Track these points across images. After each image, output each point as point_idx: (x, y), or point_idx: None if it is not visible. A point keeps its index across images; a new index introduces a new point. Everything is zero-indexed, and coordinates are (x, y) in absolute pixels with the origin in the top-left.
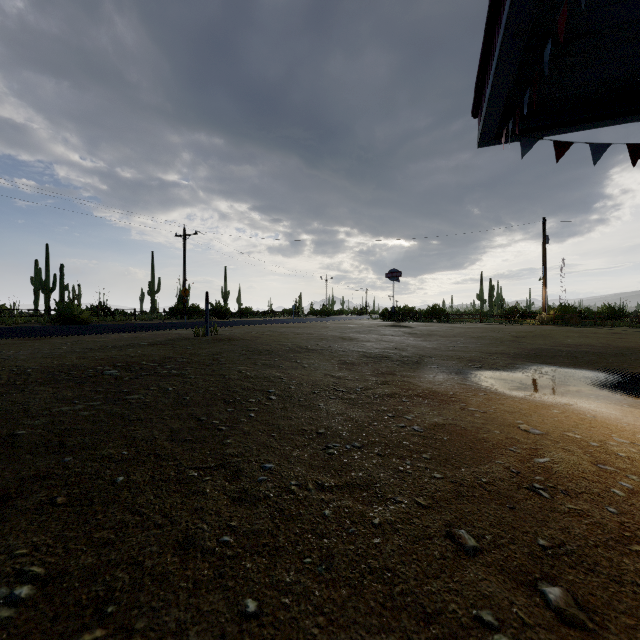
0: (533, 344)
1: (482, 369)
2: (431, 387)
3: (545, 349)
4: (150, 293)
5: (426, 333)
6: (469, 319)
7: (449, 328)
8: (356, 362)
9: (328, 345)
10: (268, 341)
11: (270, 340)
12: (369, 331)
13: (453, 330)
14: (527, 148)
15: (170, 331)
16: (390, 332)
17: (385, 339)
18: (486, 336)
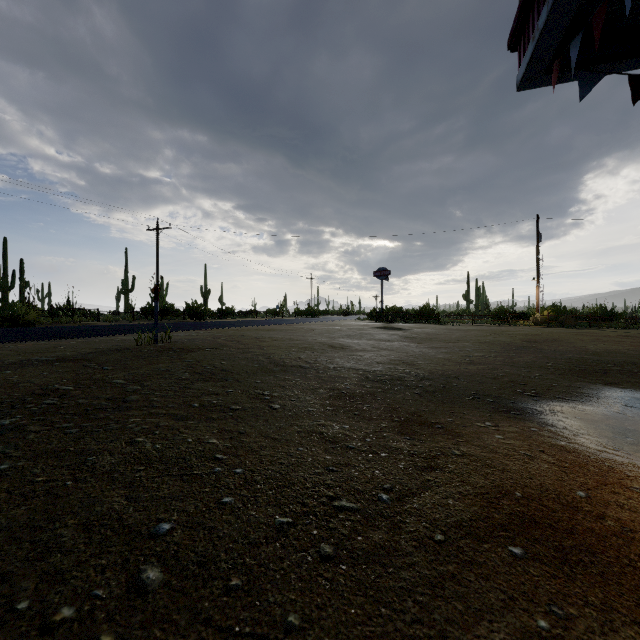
0: (555, 351)
1: (542, 399)
2: (526, 471)
3: (581, 359)
4: (123, 292)
5: (425, 337)
6: (459, 320)
7: (446, 330)
8: (357, 392)
9: (314, 359)
10: (234, 352)
11: (237, 350)
12: (361, 335)
13: (452, 333)
14: (591, 86)
15: (115, 337)
16: (385, 336)
17: (383, 346)
18: (494, 341)
